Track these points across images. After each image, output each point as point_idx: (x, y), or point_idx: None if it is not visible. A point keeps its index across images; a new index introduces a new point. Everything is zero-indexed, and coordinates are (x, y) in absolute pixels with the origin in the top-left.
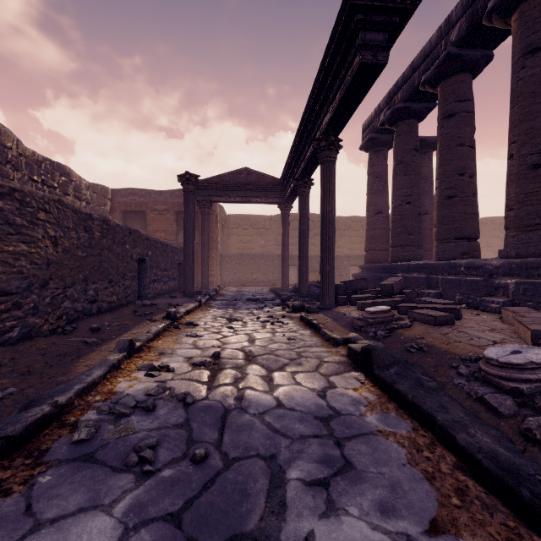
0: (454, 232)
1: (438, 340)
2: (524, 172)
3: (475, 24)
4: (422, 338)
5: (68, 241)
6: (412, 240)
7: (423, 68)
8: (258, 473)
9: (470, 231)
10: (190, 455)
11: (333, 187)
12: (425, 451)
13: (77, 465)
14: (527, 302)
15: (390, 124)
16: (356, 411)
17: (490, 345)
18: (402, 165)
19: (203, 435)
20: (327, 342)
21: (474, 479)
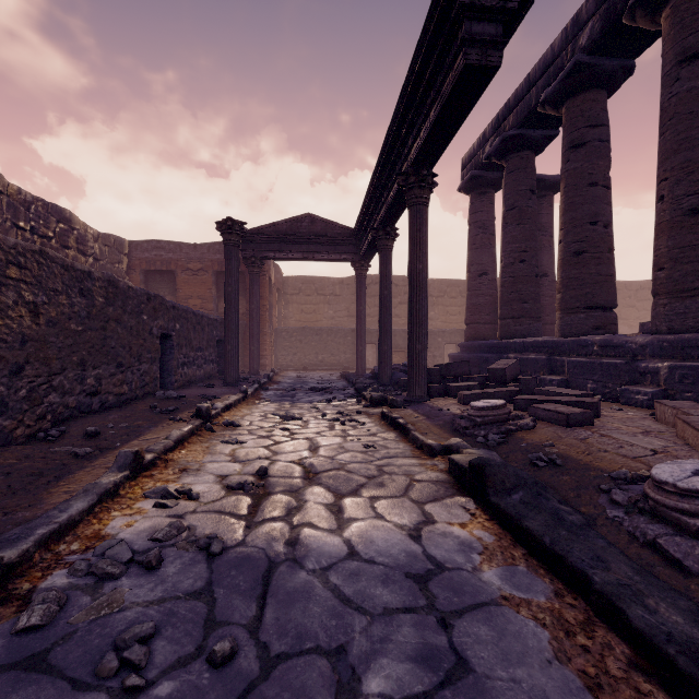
0: (584, 300)
1: (574, 448)
2: (679, 220)
3: (613, 22)
4: (551, 445)
5: (56, 309)
6: (527, 310)
7: (542, 82)
8: (316, 686)
9: (605, 298)
10: (208, 649)
11: (425, 238)
12: (579, 635)
13: (14, 677)
14: (684, 392)
15: (498, 158)
16: (466, 562)
17: (649, 456)
18: (515, 211)
19: (232, 611)
20: (419, 451)
21: (665, 690)
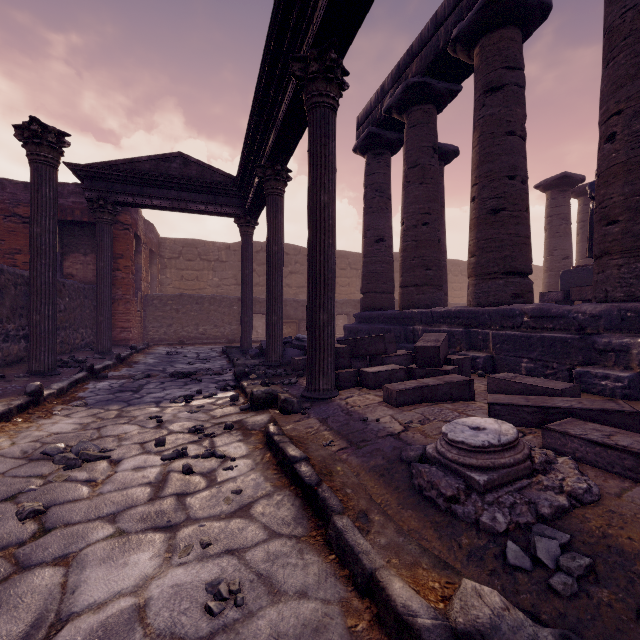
0: (503, 264)
1: None
2: (639, 160)
3: None
4: None
5: None
6: (430, 277)
7: (452, 19)
8: None
9: (524, 262)
10: None
11: (332, 157)
12: None
13: None
14: None
15: (399, 110)
16: None
17: None
18: (418, 169)
19: None
20: (365, 608)
21: None
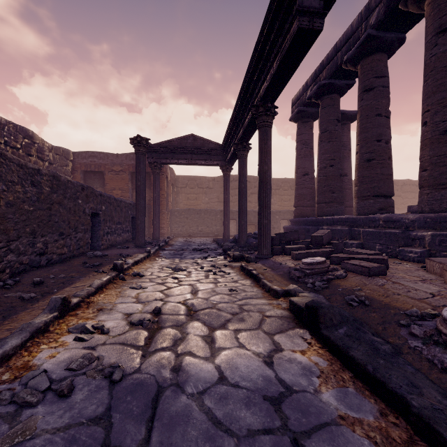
0: (372, 191)
1: (376, 292)
2: (437, 137)
3: (392, 8)
4: (360, 290)
5: (13, 195)
6: (335, 197)
7: (345, 48)
8: None
9: (386, 189)
10: None
11: (269, 149)
12: None
13: None
14: (442, 252)
15: (316, 98)
16: (309, 385)
17: (430, 298)
18: (327, 133)
19: (124, 436)
20: (267, 293)
21: None
